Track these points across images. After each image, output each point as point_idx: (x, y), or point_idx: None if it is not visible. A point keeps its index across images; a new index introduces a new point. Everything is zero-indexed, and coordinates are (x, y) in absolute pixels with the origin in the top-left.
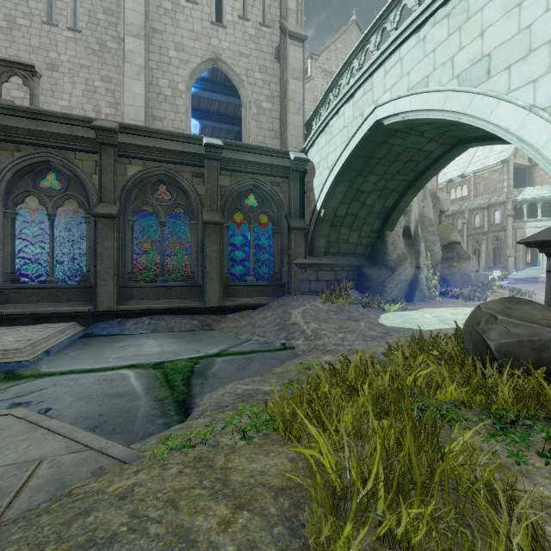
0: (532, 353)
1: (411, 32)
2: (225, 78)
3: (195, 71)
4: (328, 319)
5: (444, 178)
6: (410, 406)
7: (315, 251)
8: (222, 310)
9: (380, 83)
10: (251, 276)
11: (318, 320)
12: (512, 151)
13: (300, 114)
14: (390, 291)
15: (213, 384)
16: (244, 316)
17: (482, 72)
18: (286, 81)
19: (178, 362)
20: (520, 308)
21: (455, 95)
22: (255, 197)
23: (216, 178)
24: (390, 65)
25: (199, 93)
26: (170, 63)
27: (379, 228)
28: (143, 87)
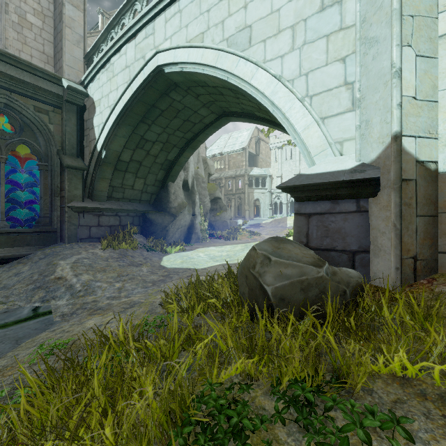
0: (301, 293)
1: None
2: None
3: None
4: (106, 268)
5: (210, 153)
6: None
7: (96, 195)
8: None
9: (162, 29)
10: (2, 221)
11: (93, 270)
12: (248, 143)
13: (81, 48)
14: (172, 235)
15: None
16: None
17: (246, 40)
18: (61, 2)
19: None
20: (285, 247)
21: (225, 55)
22: (8, 120)
23: None
24: (170, 14)
25: None
26: None
27: (163, 178)
28: None
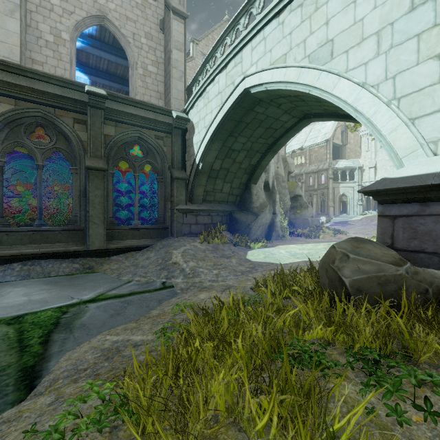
0: (378, 287)
1: (273, 16)
2: (114, 40)
3: (80, 24)
4: (205, 258)
5: (290, 149)
6: (289, 370)
7: (195, 199)
8: (106, 252)
9: (248, 57)
10: (136, 220)
11: (196, 259)
12: (332, 134)
13: (182, 81)
14: (254, 232)
15: (79, 338)
16: (128, 257)
17: (327, 54)
18: (170, 50)
19: (43, 313)
20: (365, 247)
21: (307, 71)
22: (140, 148)
23: (100, 126)
24: (256, 43)
25: (87, 49)
26: (51, 9)
27: (246, 181)
28: (18, 25)
